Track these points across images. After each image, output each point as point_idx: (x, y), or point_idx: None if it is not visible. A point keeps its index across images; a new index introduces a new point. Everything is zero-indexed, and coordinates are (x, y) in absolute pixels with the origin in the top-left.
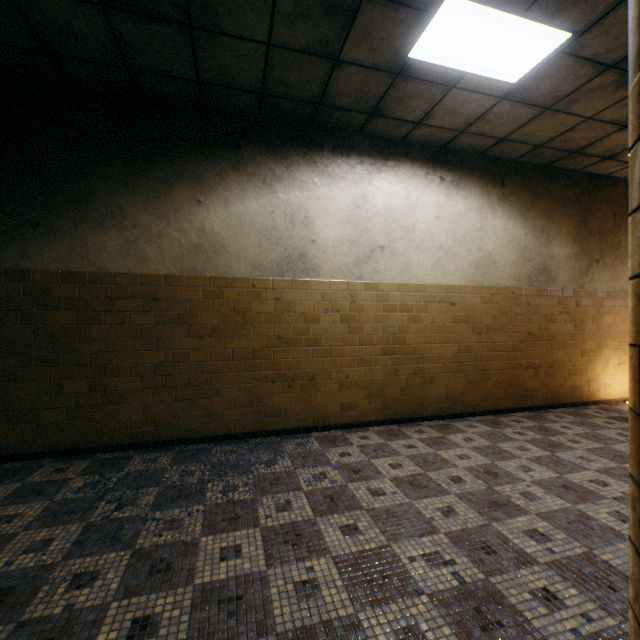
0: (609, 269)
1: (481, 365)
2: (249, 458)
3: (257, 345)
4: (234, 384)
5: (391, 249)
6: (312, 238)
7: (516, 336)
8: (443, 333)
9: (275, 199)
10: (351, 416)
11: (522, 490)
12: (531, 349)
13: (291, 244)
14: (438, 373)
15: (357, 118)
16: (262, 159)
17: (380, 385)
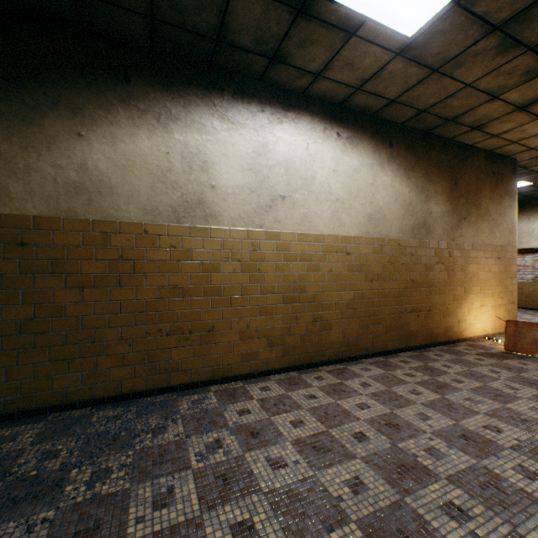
0: (473, 225)
1: (373, 310)
2: (135, 425)
3: (150, 296)
4: (123, 339)
5: (292, 199)
6: (211, 184)
7: (402, 283)
8: (340, 281)
9: (171, 140)
10: (252, 366)
11: (426, 445)
12: (414, 295)
13: (189, 189)
14: (335, 319)
15: (258, 62)
16: (156, 95)
17: (281, 333)
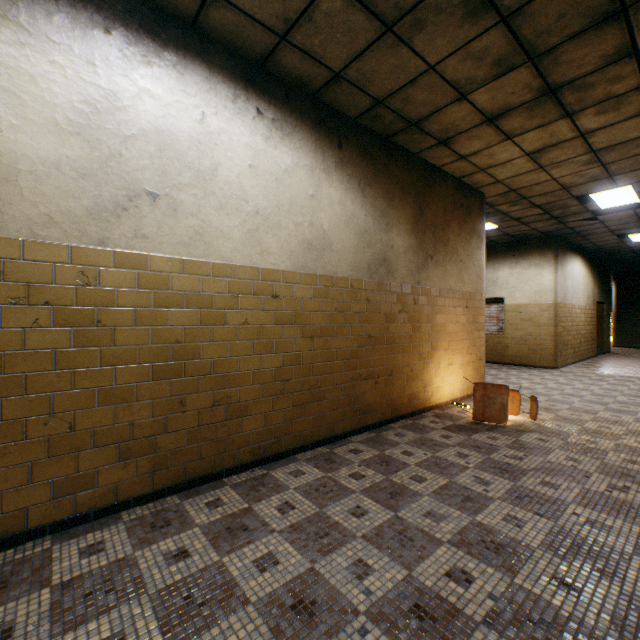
0: (441, 266)
1: (314, 380)
2: None
3: None
4: None
5: (172, 201)
6: None
7: (356, 340)
8: (262, 339)
9: None
10: (83, 501)
11: None
12: (372, 355)
13: None
14: (254, 398)
15: None
16: None
17: (149, 432)
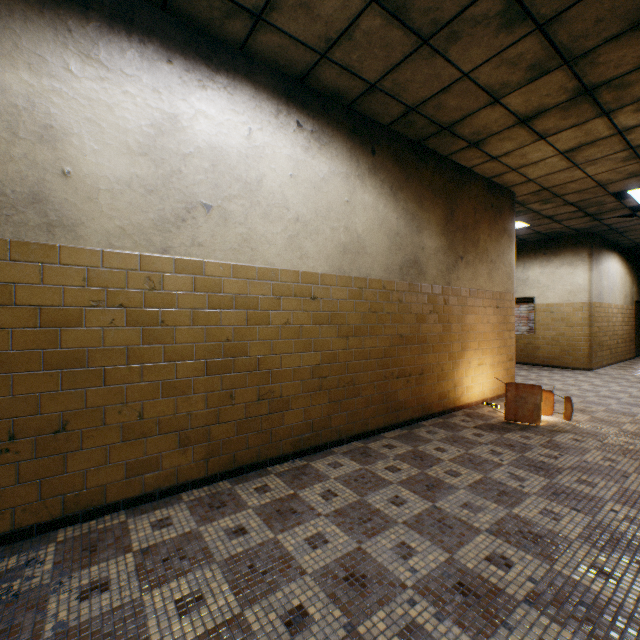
0: (471, 267)
1: (349, 378)
2: None
3: None
4: None
5: (223, 211)
6: (63, 168)
7: (388, 339)
8: (301, 338)
9: None
10: (149, 481)
11: (404, 620)
12: (403, 354)
13: (8, 171)
14: (294, 394)
15: None
16: None
17: (204, 422)
